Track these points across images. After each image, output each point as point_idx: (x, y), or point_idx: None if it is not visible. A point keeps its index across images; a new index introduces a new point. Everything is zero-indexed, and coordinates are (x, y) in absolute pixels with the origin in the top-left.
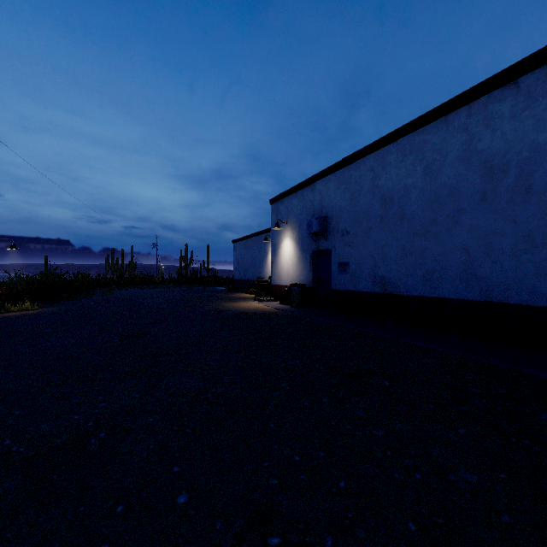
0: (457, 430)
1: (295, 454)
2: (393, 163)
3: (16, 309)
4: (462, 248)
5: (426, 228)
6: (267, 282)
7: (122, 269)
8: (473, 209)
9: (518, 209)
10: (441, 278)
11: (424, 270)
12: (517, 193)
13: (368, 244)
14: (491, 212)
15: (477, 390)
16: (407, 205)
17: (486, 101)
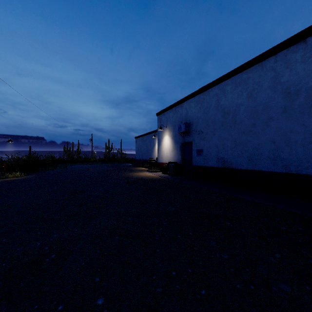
0: (274, 254)
1: (172, 270)
2: (229, 91)
3: (11, 176)
4: (271, 141)
5: (249, 129)
6: (154, 161)
7: (73, 153)
8: (278, 117)
9: (306, 117)
10: (258, 158)
11: (248, 154)
12: (305, 107)
13: (214, 139)
14: (289, 119)
15: (284, 228)
16: (237, 115)
17: (286, 52)
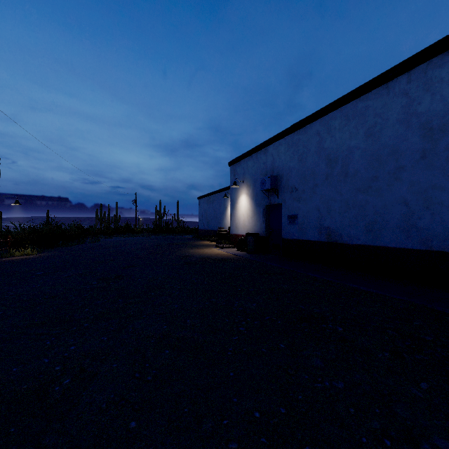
0: (419, 383)
1: (255, 409)
2: (337, 127)
3: (19, 254)
4: (403, 201)
5: (368, 184)
6: (226, 232)
7: (108, 221)
8: (413, 166)
9: None
10: (382, 228)
11: (366, 222)
12: None
13: (315, 199)
14: (430, 168)
15: (429, 337)
16: (350, 164)
17: (426, 67)
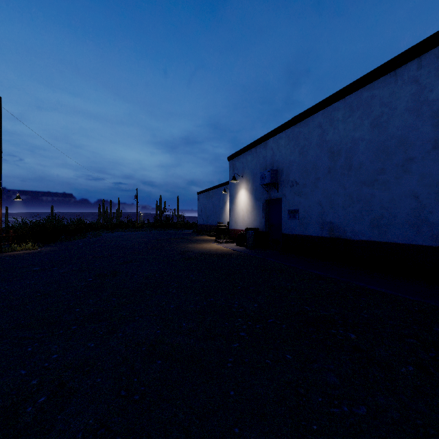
0: None
1: None
2: (341, 119)
3: (20, 249)
4: (412, 195)
5: (373, 177)
6: (225, 227)
7: (110, 216)
8: (423, 158)
9: None
10: (389, 223)
11: (372, 216)
12: None
13: (316, 193)
14: None
15: None
16: (354, 156)
17: (438, 52)
